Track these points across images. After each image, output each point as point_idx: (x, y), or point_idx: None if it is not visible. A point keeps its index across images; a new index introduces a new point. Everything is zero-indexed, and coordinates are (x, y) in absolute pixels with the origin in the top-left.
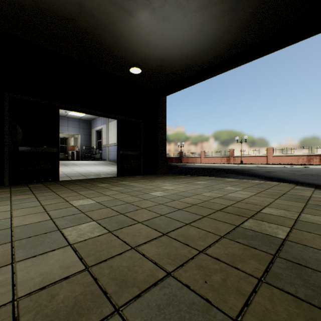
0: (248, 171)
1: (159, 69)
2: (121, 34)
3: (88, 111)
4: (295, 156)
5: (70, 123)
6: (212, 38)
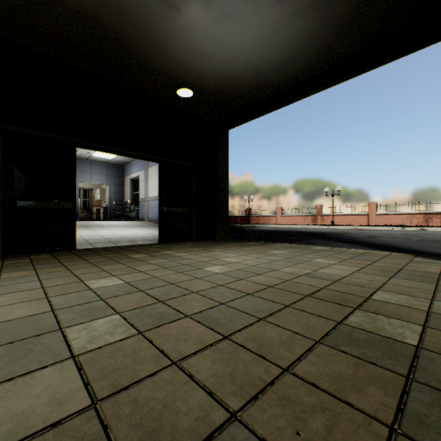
0: (342, 236)
1: (219, 91)
2: (163, 39)
3: (117, 151)
4: (407, 215)
5: (95, 169)
6: (294, 45)
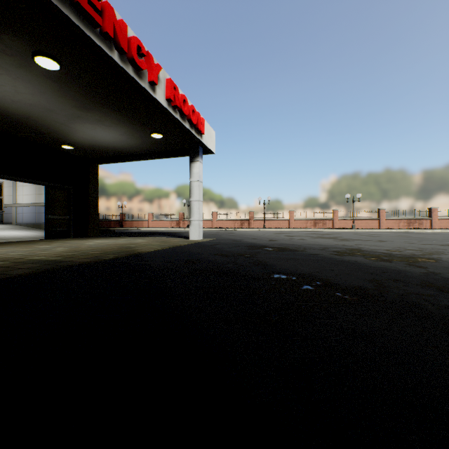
0: (178, 233)
1: (91, 149)
2: (58, 130)
3: (14, 179)
4: (233, 221)
5: None
6: (131, 144)
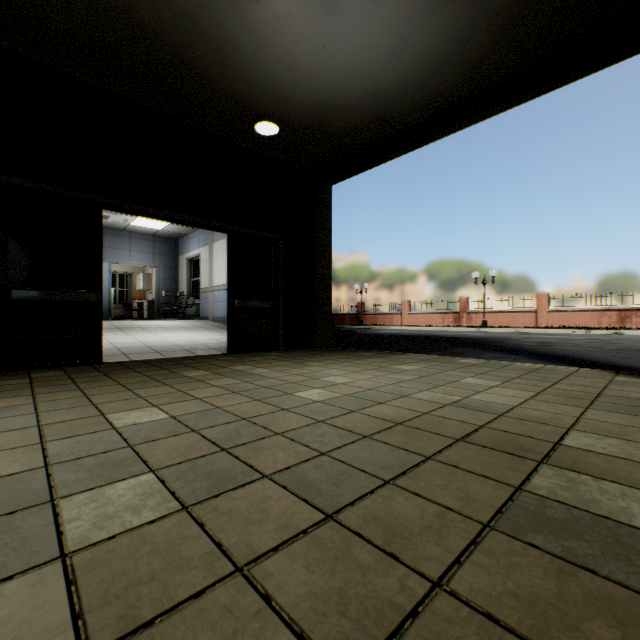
0: (501, 343)
1: (318, 126)
2: (233, 44)
3: (165, 215)
4: (594, 312)
5: (136, 244)
6: (432, 54)
